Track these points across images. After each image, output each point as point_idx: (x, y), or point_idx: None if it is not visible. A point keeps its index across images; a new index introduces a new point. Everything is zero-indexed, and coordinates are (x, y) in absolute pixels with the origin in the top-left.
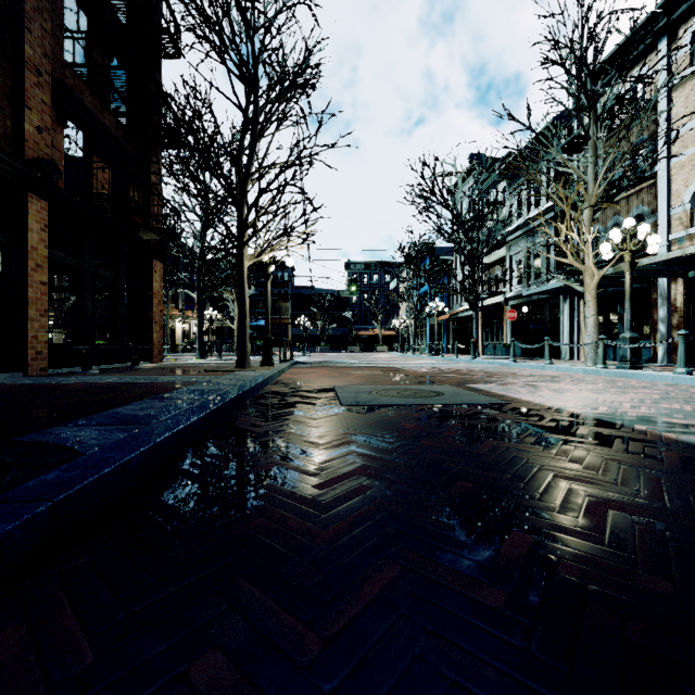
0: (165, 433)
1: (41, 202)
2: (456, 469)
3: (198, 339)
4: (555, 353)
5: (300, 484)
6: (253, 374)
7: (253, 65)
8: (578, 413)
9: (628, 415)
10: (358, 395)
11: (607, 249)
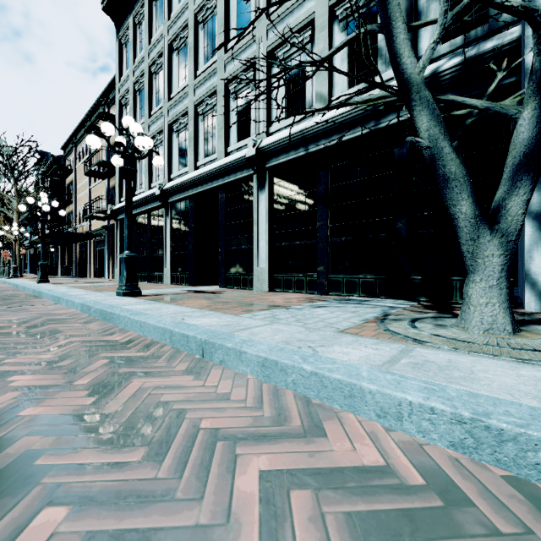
0: None
1: None
2: None
3: None
4: (55, 273)
5: None
6: None
7: None
8: None
9: None
10: None
11: (1, 233)
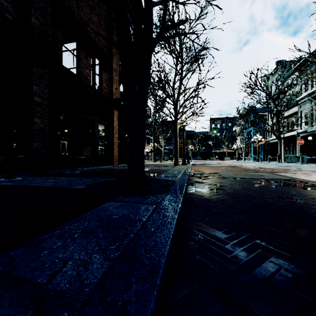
0: (186, 179)
1: (116, 112)
2: (271, 191)
3: (153, 154)
4: None
5: (227, 190)
6: (183, 167)
7: (181, 53)
8: None
9: None
10: (228, 175)
11: None
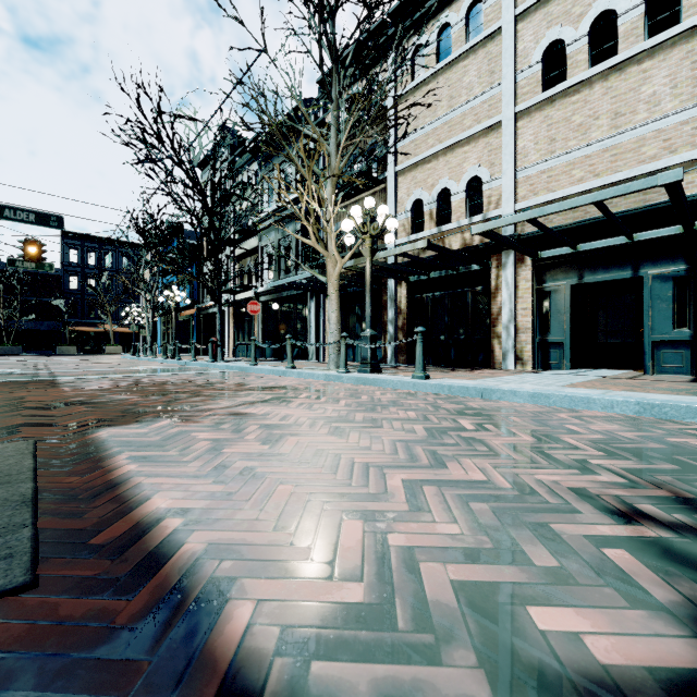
0: None
1: None
2: None
3: None
4: (303, 354)
5: None
6: None
7: None
8: (257, 657)
9: (431, 601)
10: None
11: (350, 227)
